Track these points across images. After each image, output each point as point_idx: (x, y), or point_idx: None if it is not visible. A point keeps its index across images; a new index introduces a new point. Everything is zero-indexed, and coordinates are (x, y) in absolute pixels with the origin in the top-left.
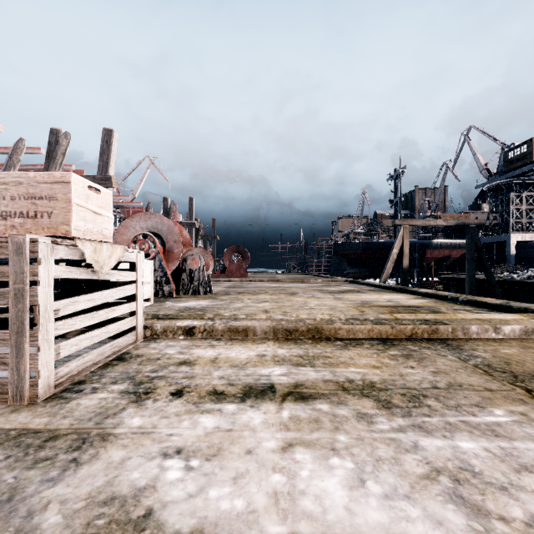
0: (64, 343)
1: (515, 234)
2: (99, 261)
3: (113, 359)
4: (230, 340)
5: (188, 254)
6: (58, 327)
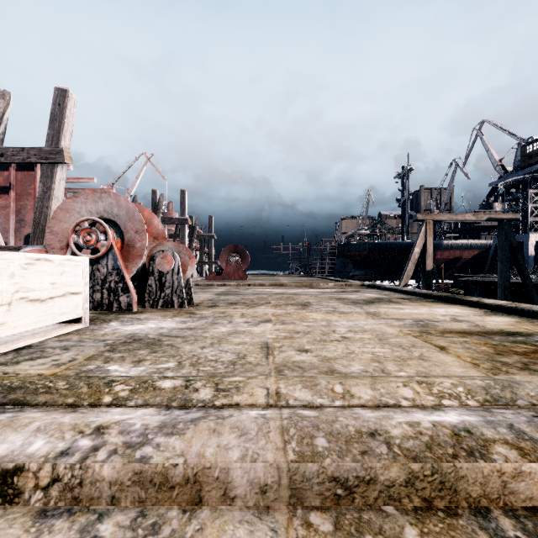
0: None
1: (534, 233)
2: None
3: None
4: (131, 534)
5: (157, 250)
6: None
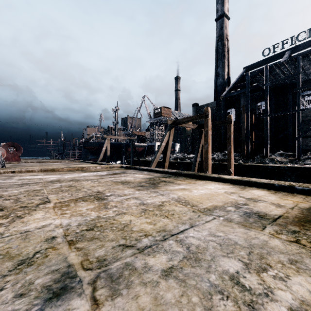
0: None
1: (157, 142)
2: None
3: None
4: (28, 173)
5: None
6: None
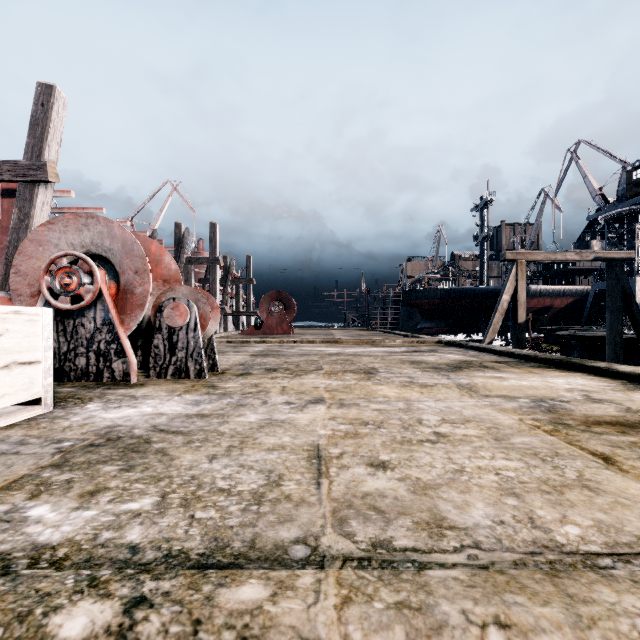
0: None
1: None
2: None
3: None
4: None
5: (166, 298)
6: None
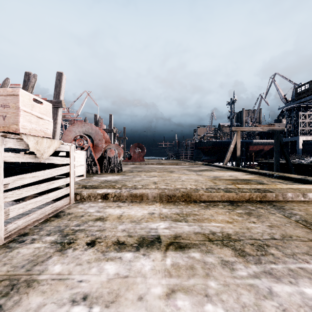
0: (13, 207)
1: (302, 136)
2: (40, 150)
3: (51, 216)
4: (131, 202)
5: (107, 148)
6: (8, 196)
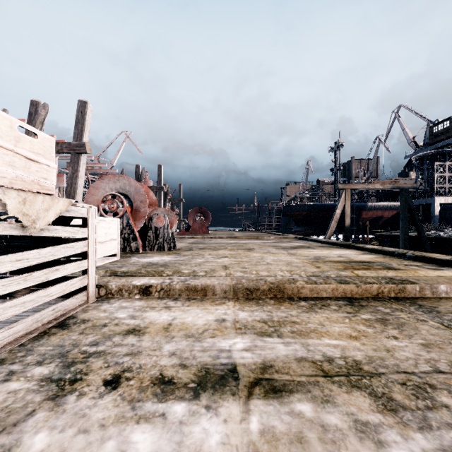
0: None
1: (439, 197)
2: (30, 214)
3: (53, 325)
4: (188, 299)
5: (153, 213)
6: None
